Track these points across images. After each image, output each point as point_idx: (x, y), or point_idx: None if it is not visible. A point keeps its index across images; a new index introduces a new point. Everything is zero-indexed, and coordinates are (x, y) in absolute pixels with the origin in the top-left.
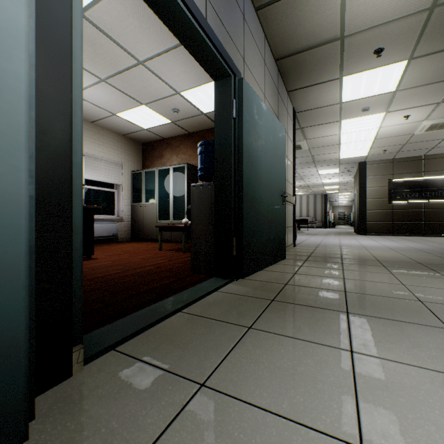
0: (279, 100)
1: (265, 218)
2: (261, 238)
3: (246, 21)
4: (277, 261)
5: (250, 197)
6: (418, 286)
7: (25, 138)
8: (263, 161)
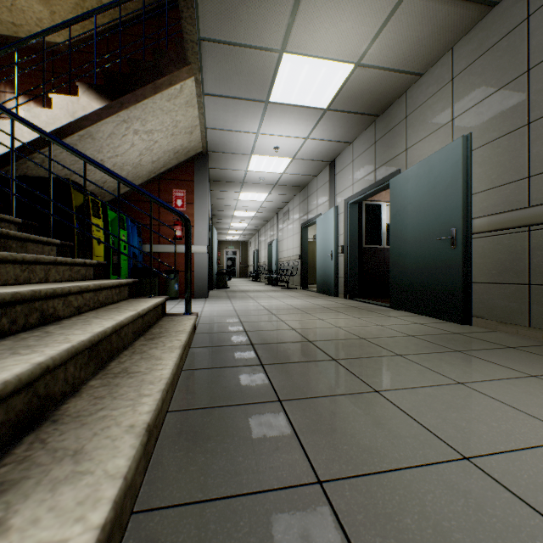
0: (538, 23)
1: (413, 268)
2: (408, 285)
3: (410, 112)
4: (436, 316)
5: (395, 254)
6: (312, 319)
7: (334, 262)
8: (410, 219)
